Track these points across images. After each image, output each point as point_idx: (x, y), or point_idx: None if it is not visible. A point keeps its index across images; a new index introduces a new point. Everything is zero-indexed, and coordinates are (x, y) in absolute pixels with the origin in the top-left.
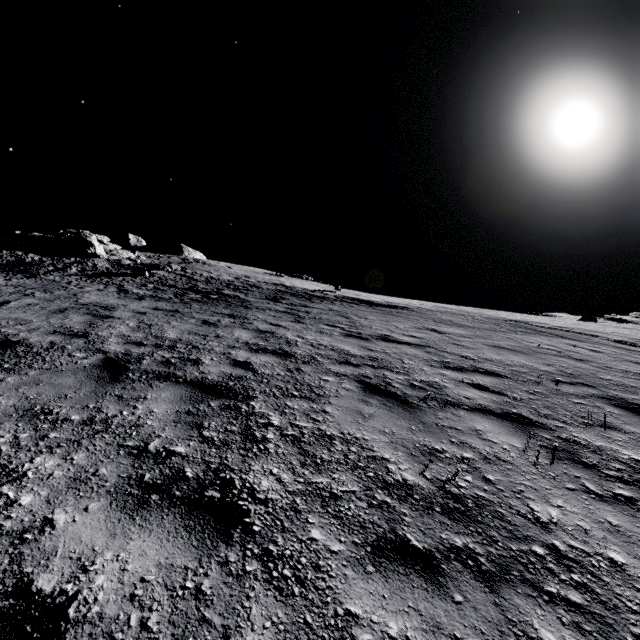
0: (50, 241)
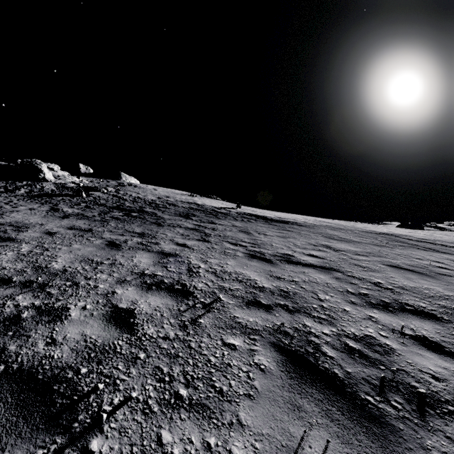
0: (11, 168)
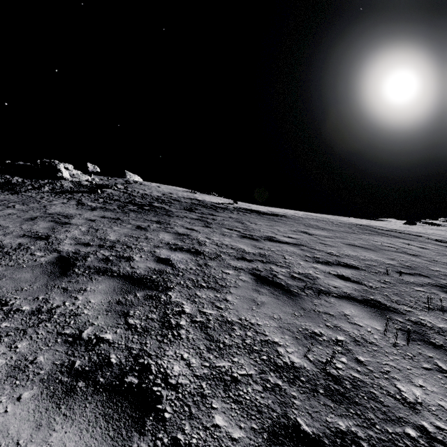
0: (30, 168)
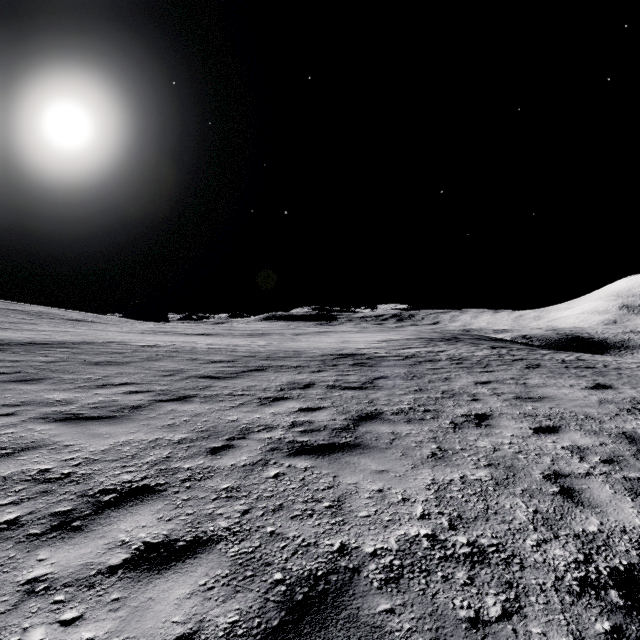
0: None
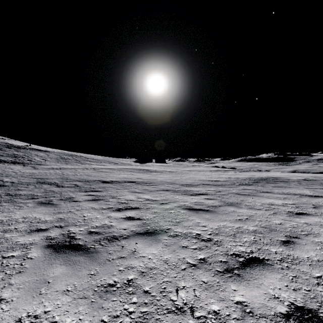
0: None
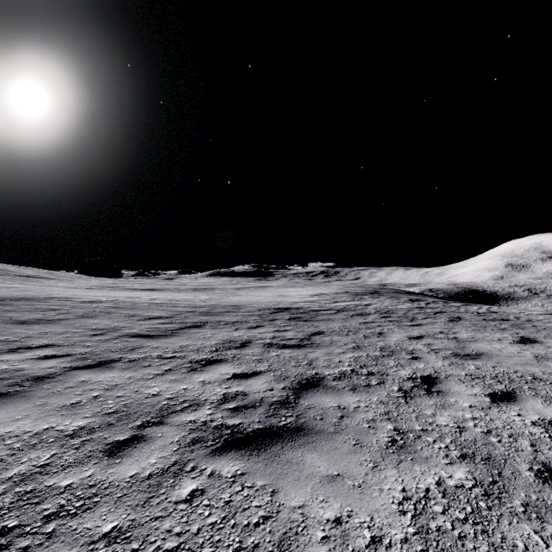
0: None
